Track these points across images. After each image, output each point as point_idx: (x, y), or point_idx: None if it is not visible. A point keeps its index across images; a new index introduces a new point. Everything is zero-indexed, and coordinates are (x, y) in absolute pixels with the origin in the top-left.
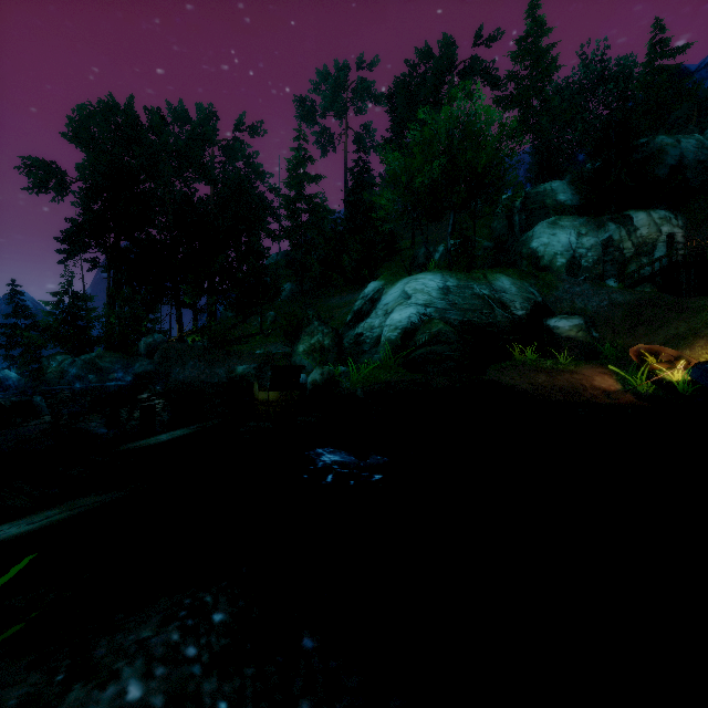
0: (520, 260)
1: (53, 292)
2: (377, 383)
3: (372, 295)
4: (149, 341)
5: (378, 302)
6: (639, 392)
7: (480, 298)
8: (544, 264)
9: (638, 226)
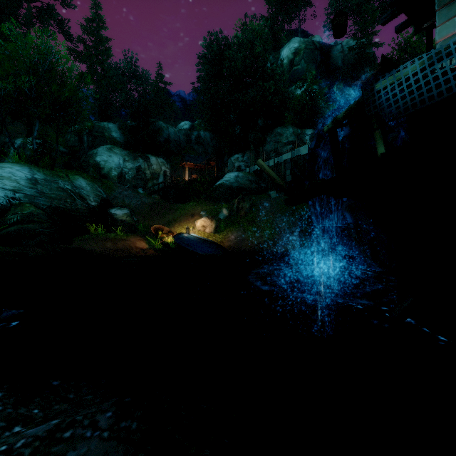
0: (88, 167)
1: None
2: None
3: None
4: None
5: None
6: (156, 248)
7: (65, 190)
8: (105, 173)
9: (153, 163)
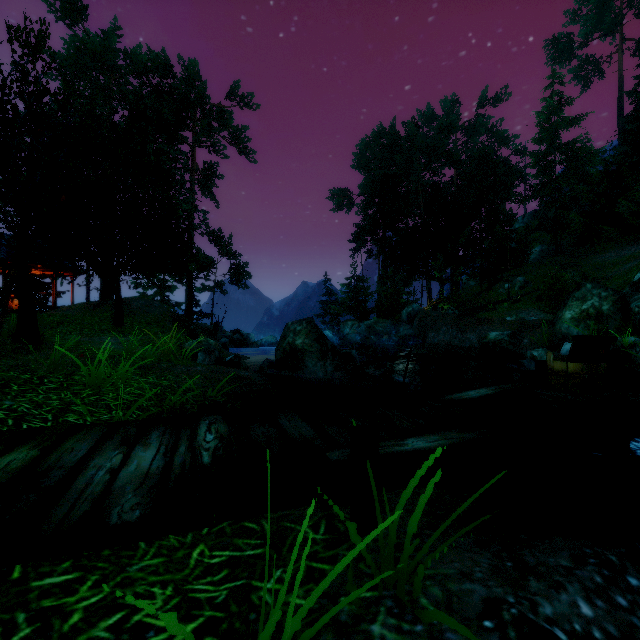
0: None
1: (346, 278)
2: None
3: None
4: (409, 310)
5: None
6: None
7: None
8: None
9: None
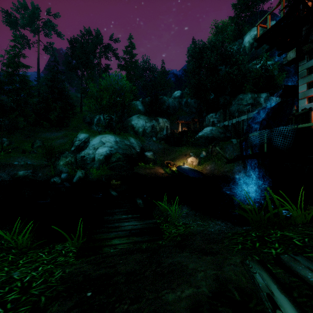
0: (128, 127)
1: None
2: (103, 175)
3: (84, 140)
4: None
5: (89, 143)
6: (168, 173)
7: (127, 145)
8: (136, 130)
9: (160, 122)
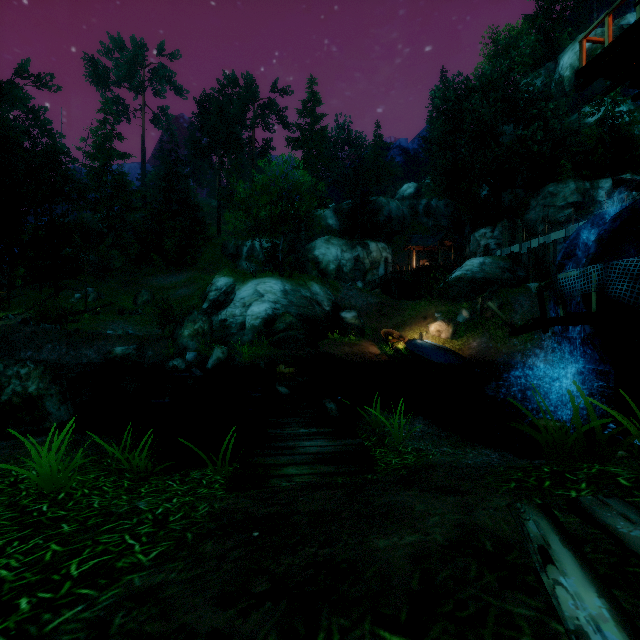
0: (307, 262)
1: None
2: (261, 357)
3: (226, 289)
4: None
5: (234, 295)
6: (388, 354)
7: (306, 298)
8: (323, 267)
9: (372, 251)
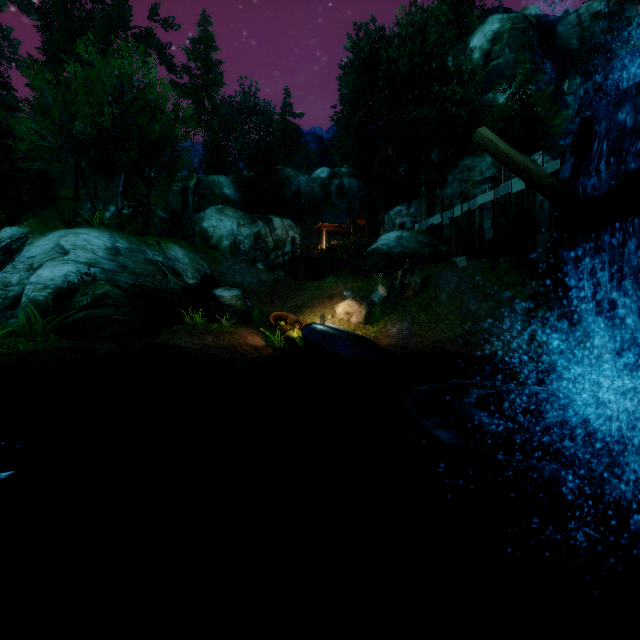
0: (194, 236)
1: None
2: (12, 354)
3: (8, 244)
4: None
5: (19, 253)
6: (276, 346)
7: (154, 264)
8: (214, 243)
9: (276, 227)
